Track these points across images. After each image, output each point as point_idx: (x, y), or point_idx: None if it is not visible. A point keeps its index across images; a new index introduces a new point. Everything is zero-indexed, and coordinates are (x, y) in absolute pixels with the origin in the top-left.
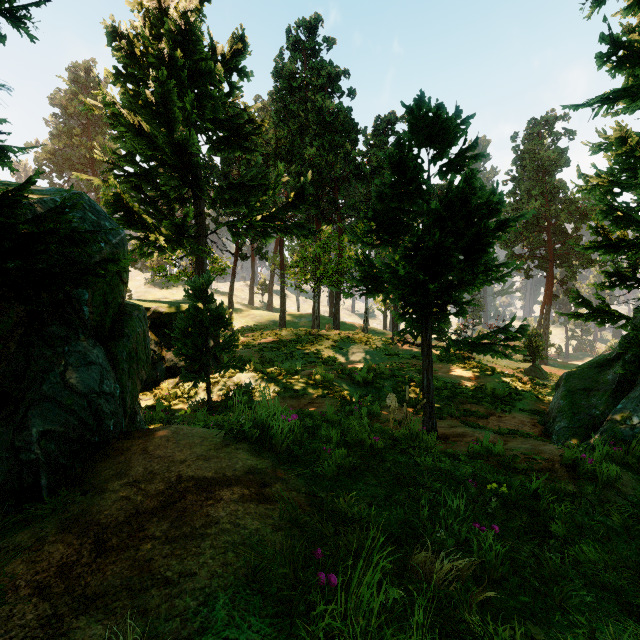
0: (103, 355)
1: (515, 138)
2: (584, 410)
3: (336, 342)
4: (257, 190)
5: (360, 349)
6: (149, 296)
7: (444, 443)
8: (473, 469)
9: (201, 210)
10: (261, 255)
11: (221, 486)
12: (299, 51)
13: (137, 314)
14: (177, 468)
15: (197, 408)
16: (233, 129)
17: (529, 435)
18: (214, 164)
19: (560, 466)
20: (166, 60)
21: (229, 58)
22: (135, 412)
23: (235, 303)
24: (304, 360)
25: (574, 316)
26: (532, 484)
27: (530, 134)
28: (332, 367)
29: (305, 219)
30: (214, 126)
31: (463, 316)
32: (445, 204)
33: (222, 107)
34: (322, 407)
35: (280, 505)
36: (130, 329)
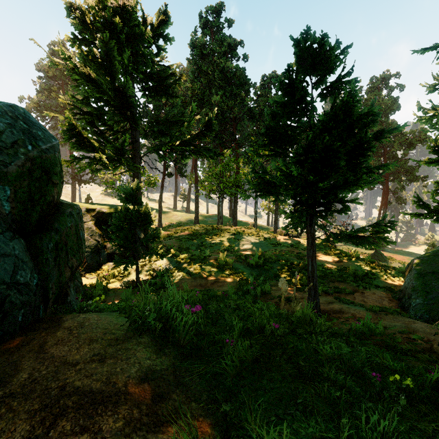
0: (21, 247)
1: (361, 90)
2: (435, 290)
3: (234, 235)
4: (177, 125)
5: (252, 240)
6: (104, 203)
7: (327, 319)
8: (368, 356)
9: (136, 139)
10: (181, 173)
11: (105, 407)
12: (208, 29)
13: (70, 211)
14: (64, 375)
15: (129, 285)
16: (160, 80)
17: (396, 312)
18: (148, 109)
19: (438, 346)
20: (109, 25)
21: (156, 27)
22: (66, 294)
23: (164, 207)
24: (211, 248)
25: (415, 215)
26: (434, 377)
27: (372, 87)
28: (232, 253)
29: (212, 147)
30: (146, 78)
31: (345, 213)
32: (330, 117)
33: (152, 65)
34: (224, 286)
35: (173, 437)
36: (60, 223)
